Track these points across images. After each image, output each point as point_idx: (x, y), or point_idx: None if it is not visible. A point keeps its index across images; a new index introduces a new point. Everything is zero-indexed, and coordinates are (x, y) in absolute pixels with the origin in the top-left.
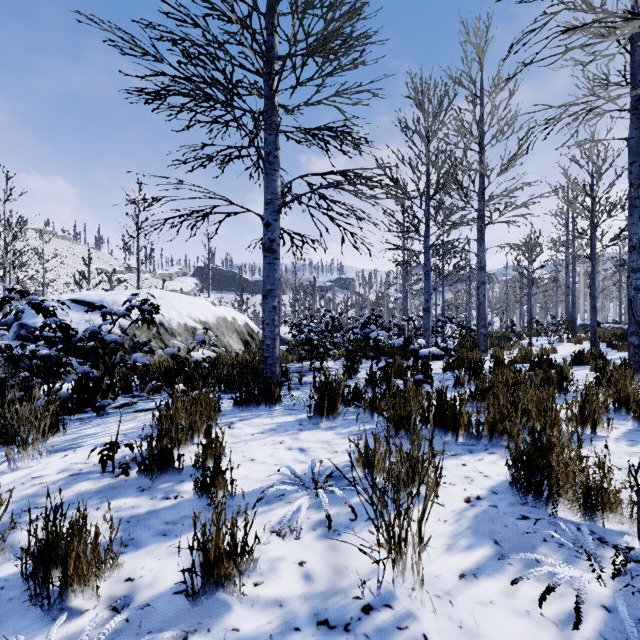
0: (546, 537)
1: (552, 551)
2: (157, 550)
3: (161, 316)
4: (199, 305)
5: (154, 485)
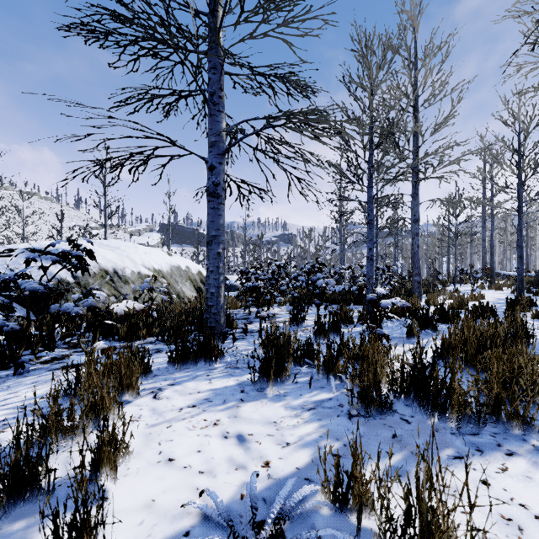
0: None
1: None
2: None
3: (115, 264)
4: (154, 254)
5: None
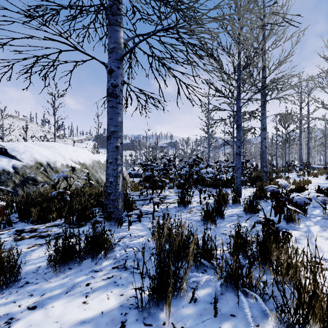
0: None
1: None
2: None
3: (48, 159)
4: (80, 152)
5: None
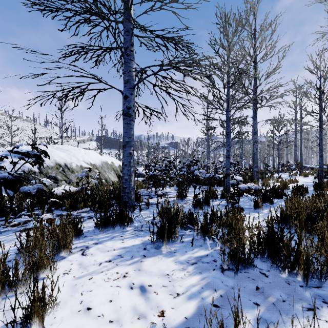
0: None
1: None
2: None
3: (65, 160)
4: (91, 154)
5: None
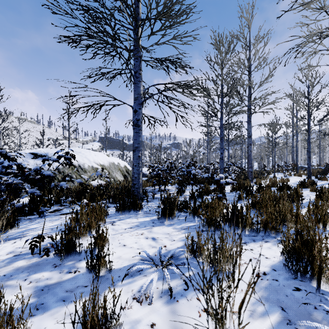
0: (316, 305)
1: (323, 317)
2: (57, 313)
3: (79, 162)
4: (100, 156)
5: (63, 263)
